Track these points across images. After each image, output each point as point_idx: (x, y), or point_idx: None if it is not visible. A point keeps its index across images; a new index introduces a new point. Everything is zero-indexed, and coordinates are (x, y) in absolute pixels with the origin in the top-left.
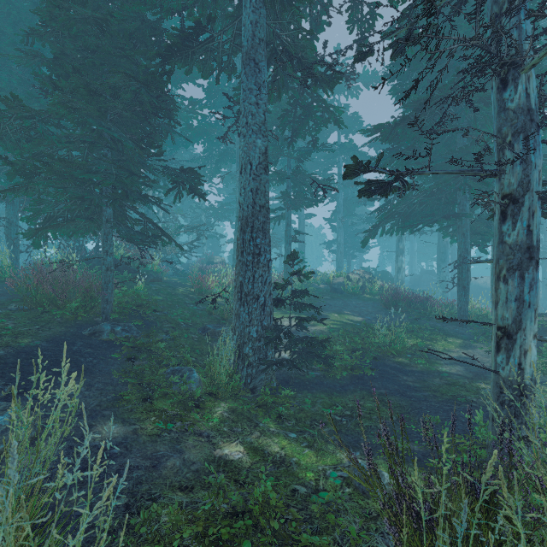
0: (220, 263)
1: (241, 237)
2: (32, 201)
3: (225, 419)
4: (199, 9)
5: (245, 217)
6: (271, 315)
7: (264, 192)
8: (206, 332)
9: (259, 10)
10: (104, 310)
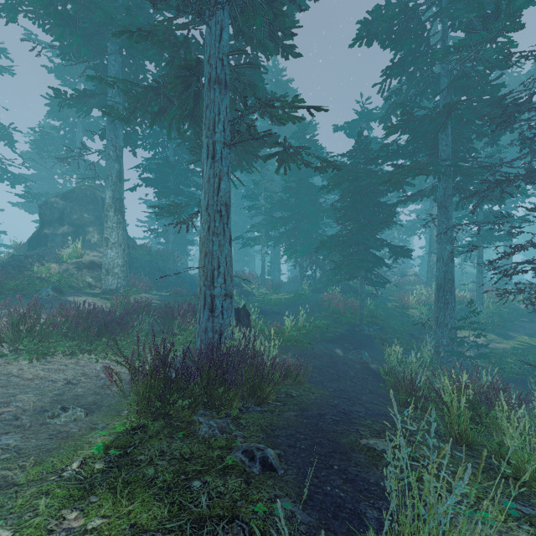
0: (413, 275)
1: (437, 293)
2: (332, 269)
3: (430, 376)
4: (409, 159)
5: (439, 284)
6: (455, 334)
7: (451, 272)
8: (413, 336)
9: (447, 181)
10: (361, 319)
